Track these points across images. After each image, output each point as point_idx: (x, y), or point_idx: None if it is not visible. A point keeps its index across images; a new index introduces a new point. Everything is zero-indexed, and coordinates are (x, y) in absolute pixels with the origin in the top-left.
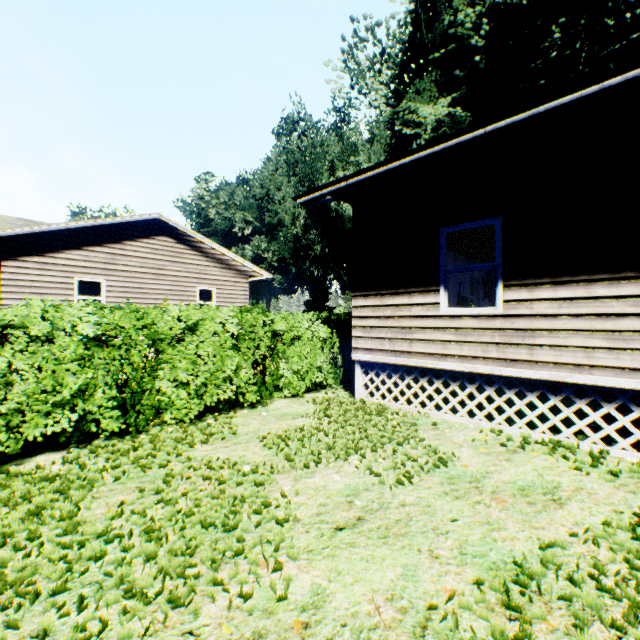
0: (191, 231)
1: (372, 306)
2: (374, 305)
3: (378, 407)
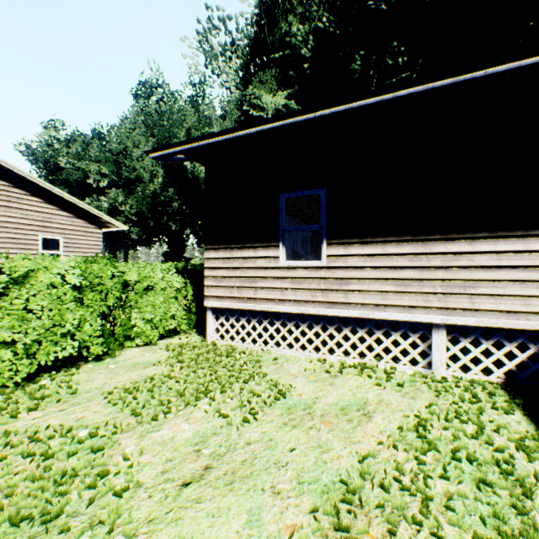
0: (32, 176)
1: (223, 258)
2: (224, 257)
3: (228, 348)
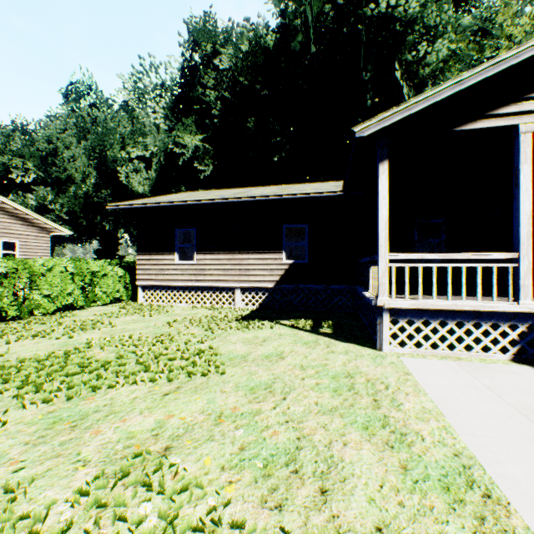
0: None
1: (147, 259)
2: (148, 259)
3: (150, 305)
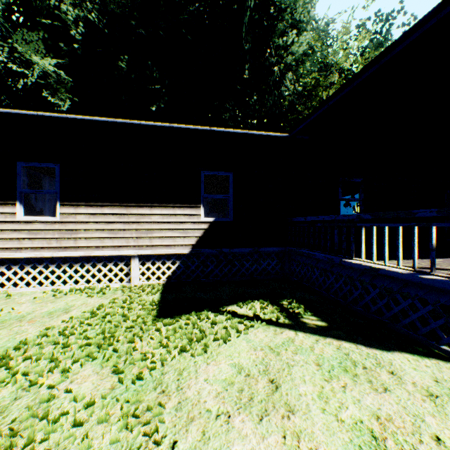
0: None
1: None
2: None
3: None
